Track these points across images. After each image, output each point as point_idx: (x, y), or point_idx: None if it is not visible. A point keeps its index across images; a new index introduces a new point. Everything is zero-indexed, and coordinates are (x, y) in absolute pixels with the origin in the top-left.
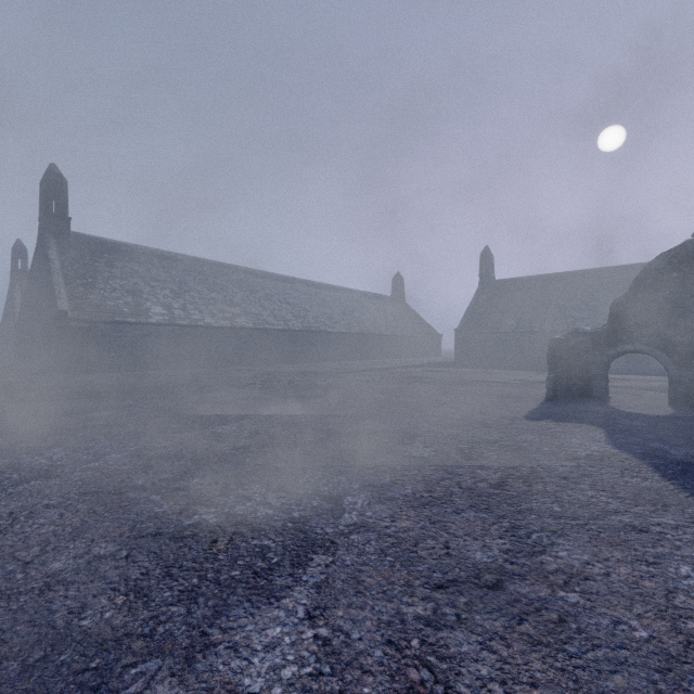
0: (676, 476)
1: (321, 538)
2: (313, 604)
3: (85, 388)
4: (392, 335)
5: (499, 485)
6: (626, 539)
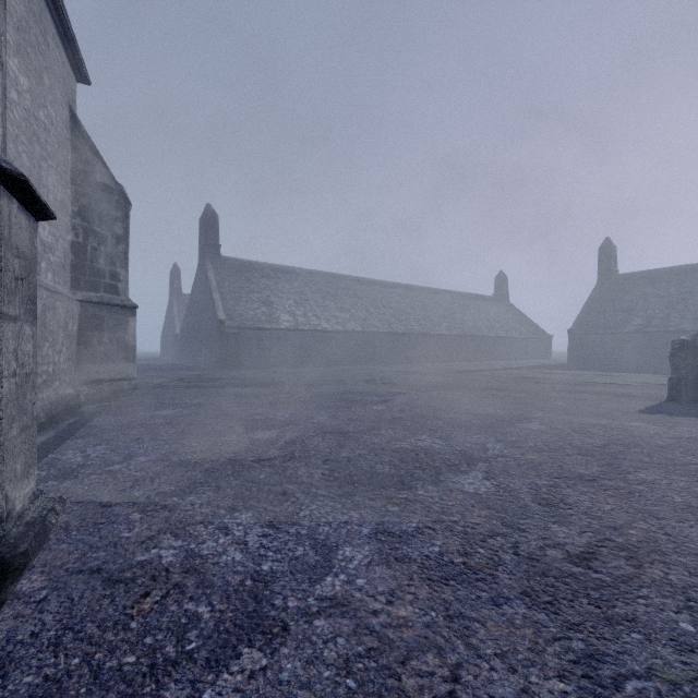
0: None
1: (479, 458)
2: (486, 476)
3: (250, 380)
4: (494, 337)
5: (602, 446)
6: (694, 474)
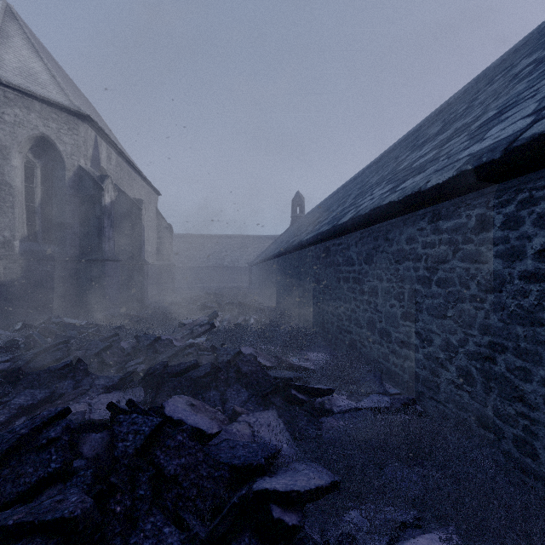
0: None
1: None
2: None
3: None
4: (246, 267)
5: None
6: None
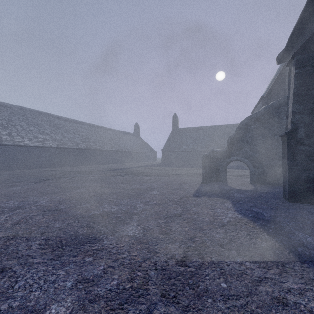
0: (275, 234)
1: None
2: None
3: None
4: (133, 151)
5: (183, 260)
6: None
